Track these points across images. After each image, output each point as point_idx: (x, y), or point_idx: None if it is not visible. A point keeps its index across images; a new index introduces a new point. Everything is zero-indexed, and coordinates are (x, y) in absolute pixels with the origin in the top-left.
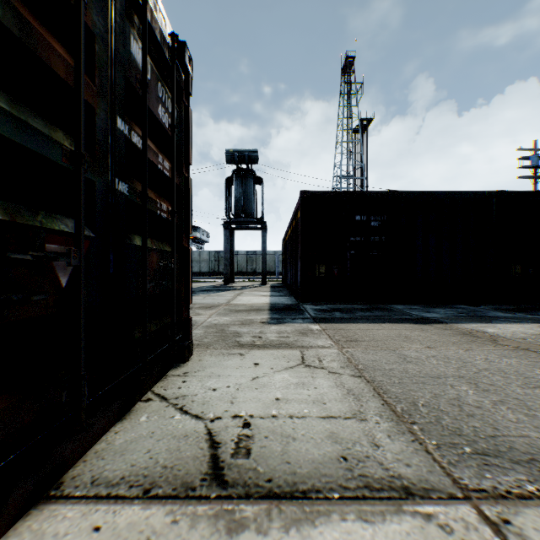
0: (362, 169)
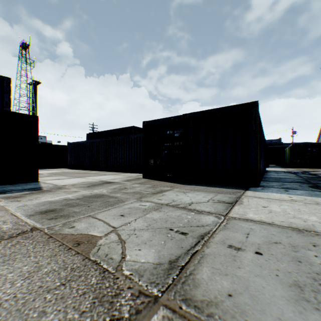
0: (34, 106)
